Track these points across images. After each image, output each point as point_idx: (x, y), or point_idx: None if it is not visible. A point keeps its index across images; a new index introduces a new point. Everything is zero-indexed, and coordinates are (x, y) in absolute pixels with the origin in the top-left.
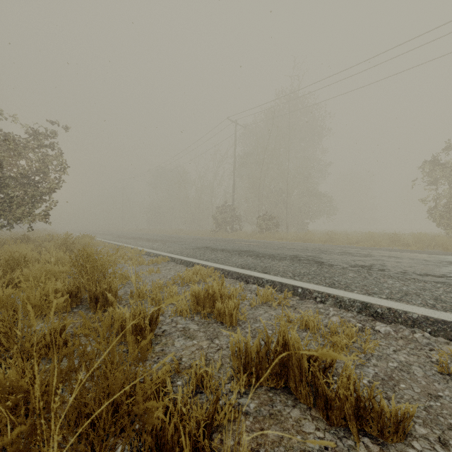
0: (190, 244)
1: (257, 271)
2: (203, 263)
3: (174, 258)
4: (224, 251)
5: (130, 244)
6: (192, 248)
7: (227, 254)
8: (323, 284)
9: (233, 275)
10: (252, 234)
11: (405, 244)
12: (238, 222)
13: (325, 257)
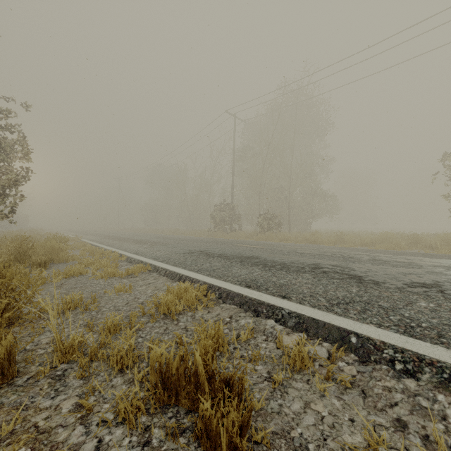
0: (182, 246)
1: (270, 293)
2: (193, 277)
3: (158, 267)
4: (221, 257)
5: (114, 246)
6: (183, 252)
7: (226, 262)
8: (391, 326)
9: (234, 299)
10: (253, 234)
11: (428, 246)
12: (237, 222)
13: (357, 268)
